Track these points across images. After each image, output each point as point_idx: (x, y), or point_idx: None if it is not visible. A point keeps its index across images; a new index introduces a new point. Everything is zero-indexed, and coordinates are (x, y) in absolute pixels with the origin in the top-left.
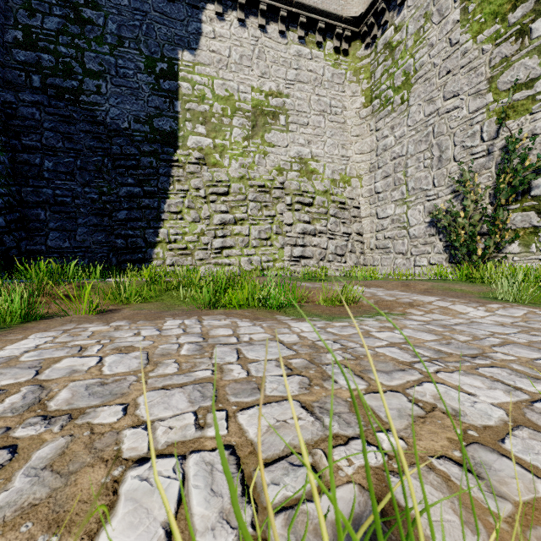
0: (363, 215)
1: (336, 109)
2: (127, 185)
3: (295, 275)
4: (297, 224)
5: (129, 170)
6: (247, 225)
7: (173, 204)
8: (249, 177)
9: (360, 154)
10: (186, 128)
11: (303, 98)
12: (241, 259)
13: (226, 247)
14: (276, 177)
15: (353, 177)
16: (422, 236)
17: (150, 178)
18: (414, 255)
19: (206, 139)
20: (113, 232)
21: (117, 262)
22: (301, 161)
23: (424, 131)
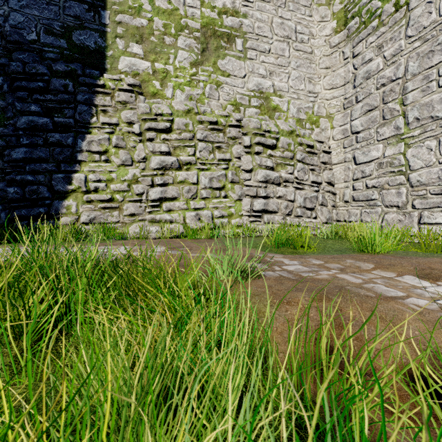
0: (335, 161)
1: (302, 36)
2: (29, 114)
3: (256, 235)
4: (258, 170)
5: (34, 94)
6: (194, 170)
7: (95, 141)
8: (198, 112)
9: (330, 89)
10: (116, 46)
11: (263, 20)
12: (186, 214)
13: (167, 198)
14: (232, 113)
15: (322, 117)
16: (434, 182)
17: (63, 106)
18: (419, 209)
19: (143, 61)
20: (4, 177)
21: (8, 219)
22: (261, 96)
23: (439, 36)
